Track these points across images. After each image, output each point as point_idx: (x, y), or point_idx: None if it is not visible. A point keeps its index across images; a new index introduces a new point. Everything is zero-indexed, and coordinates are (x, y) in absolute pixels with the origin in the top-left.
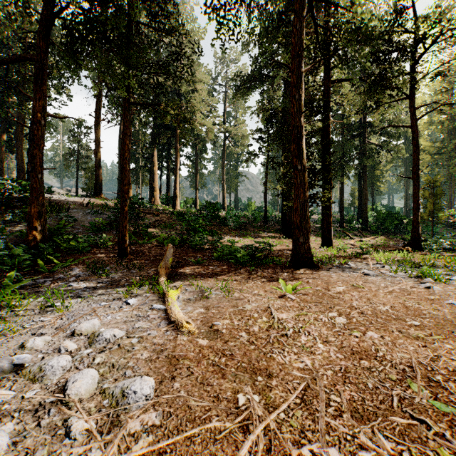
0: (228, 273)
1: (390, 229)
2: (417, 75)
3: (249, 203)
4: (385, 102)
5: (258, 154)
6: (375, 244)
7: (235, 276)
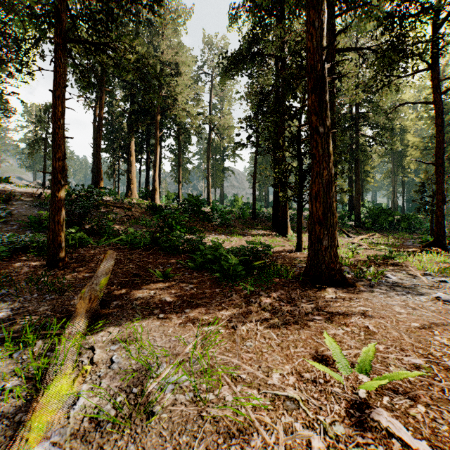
0: (210, 303)
1: (385, 225)
2: (447, 34)
3: (236, 198)
4: (399, 76)
5: (246, 144)
6: (380, 242)
7: (222, 309)
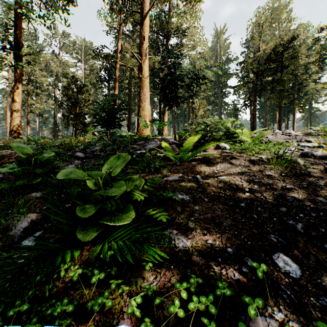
0: None
1: None
2: None
3: None
4: None
5: None
6: None
7: None
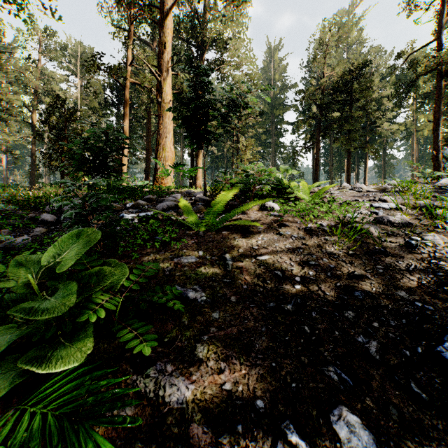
0: None
1: None
2: None
3: None
4: None
5: None
6: None
7: None
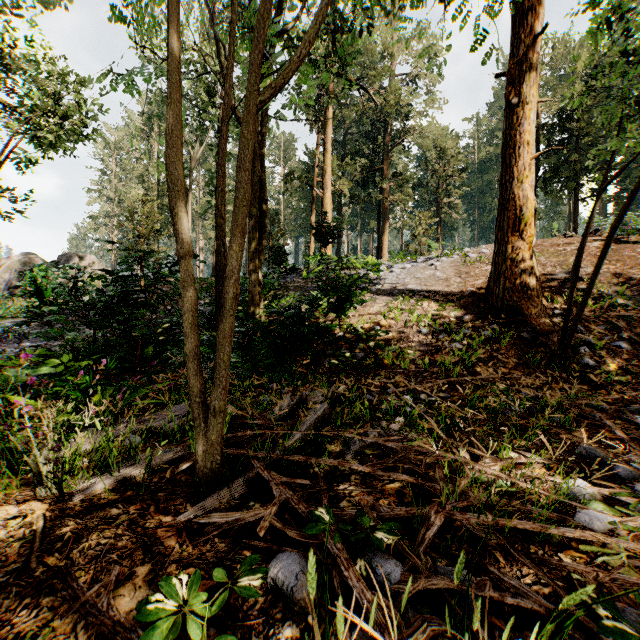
0: None
1: None
2: None
3: None
4: None
5: None
6: None
7: None
